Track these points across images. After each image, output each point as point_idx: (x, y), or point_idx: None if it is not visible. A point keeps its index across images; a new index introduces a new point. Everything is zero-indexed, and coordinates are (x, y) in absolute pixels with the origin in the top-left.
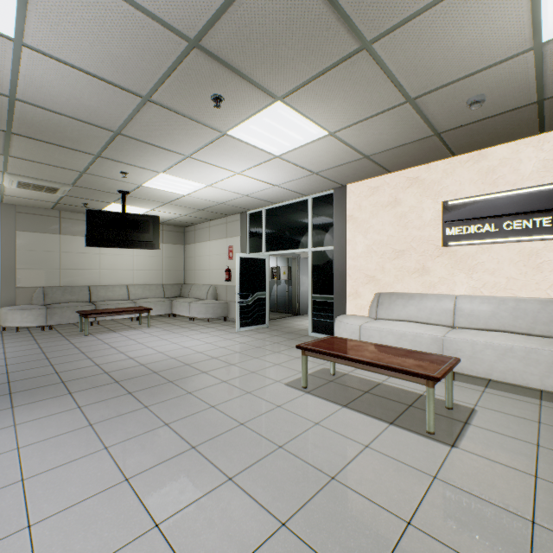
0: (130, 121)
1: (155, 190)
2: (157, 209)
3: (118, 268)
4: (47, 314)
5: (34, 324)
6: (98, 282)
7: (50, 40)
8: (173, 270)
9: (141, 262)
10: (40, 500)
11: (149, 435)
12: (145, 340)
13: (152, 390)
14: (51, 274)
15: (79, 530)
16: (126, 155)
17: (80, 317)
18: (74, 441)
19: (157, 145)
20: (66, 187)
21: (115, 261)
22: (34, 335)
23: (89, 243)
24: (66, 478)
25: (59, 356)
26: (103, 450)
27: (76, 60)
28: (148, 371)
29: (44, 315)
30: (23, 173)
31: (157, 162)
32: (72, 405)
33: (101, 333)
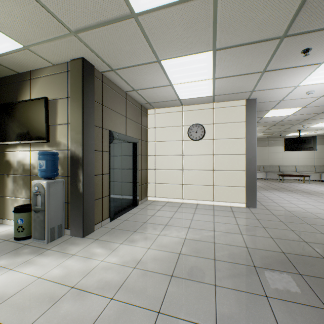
0: (312, 117)
1: (315, 127)
2: (313, 132)
3: (290, 158)
4: (266, 175)
5: (262, 177)
6: (281, 164)
7: (297, 113)
8: (320, 158)
9: (301, 155)
10: (302, 200)
11: (323, 200)
12: (310, 186)
13: (320, 195)
14: (265, 161)
15: (313, 203)
16: (306, 122)
17: (278, 176)
18: (302, 197)
19: (320, 118)
20: (277, 132)
21: (288, 155)
22: (263, 181)
23: (285, 150)
24: (305, 199)
25: (279, 186)
26: (311, 199)
27: (302, 114)
28: (316, 192)
29: (265, 175)
30: (266, 131)
31: (319, 121)
32: (295, 193)
33: (287, 183)
